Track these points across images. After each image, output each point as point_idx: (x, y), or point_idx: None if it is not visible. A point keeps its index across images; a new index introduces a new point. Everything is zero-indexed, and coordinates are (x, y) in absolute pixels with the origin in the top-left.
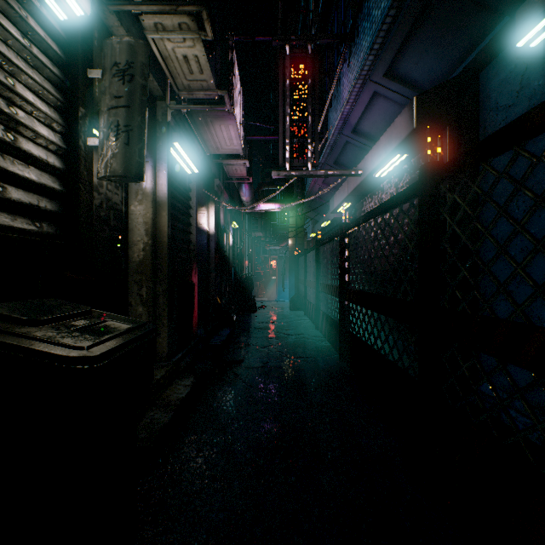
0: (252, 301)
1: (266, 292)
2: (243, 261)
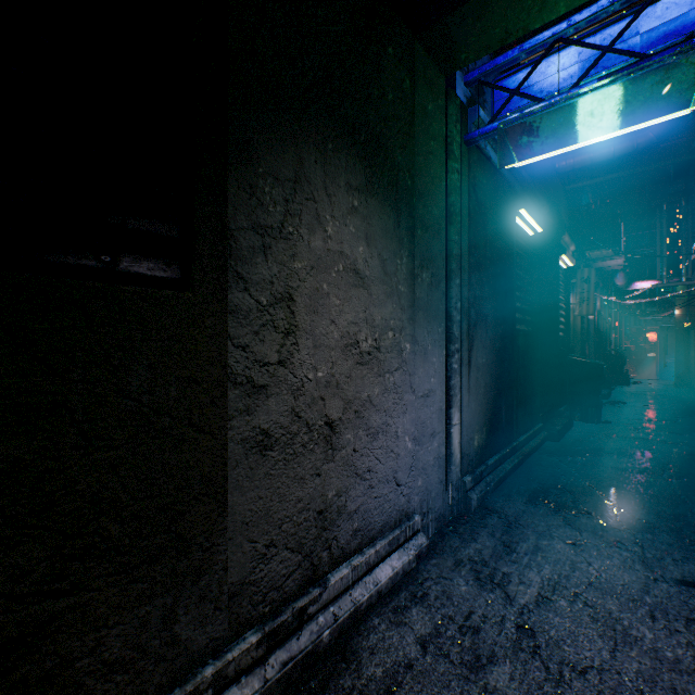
0: (624, 374)
1: (636, 375)
2: (608, 335)
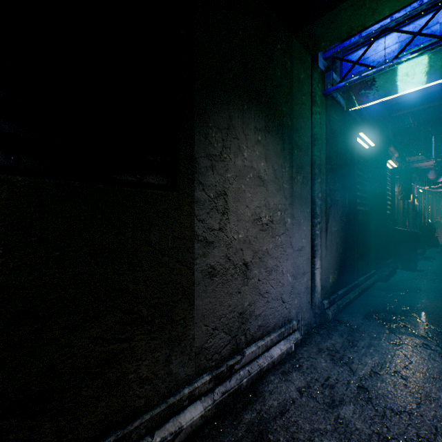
0: (434, 239)
1: None
2: (423, 212)
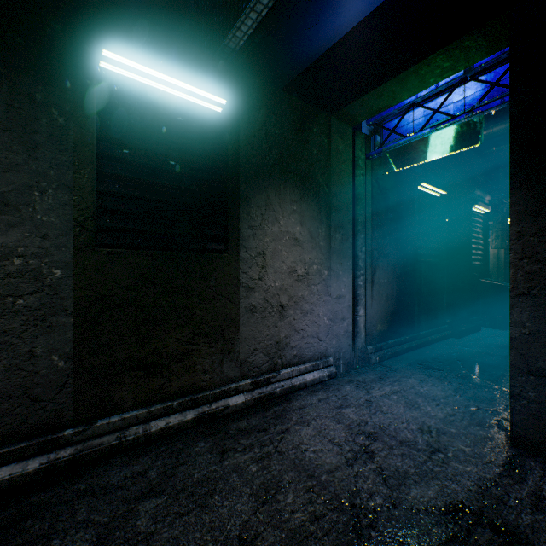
0: None
1: None
2: None
